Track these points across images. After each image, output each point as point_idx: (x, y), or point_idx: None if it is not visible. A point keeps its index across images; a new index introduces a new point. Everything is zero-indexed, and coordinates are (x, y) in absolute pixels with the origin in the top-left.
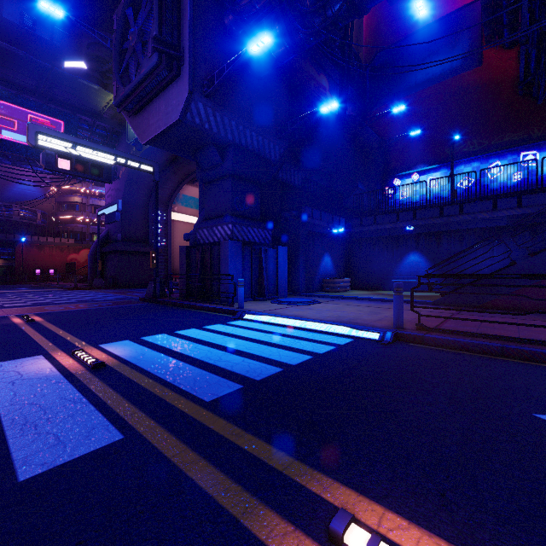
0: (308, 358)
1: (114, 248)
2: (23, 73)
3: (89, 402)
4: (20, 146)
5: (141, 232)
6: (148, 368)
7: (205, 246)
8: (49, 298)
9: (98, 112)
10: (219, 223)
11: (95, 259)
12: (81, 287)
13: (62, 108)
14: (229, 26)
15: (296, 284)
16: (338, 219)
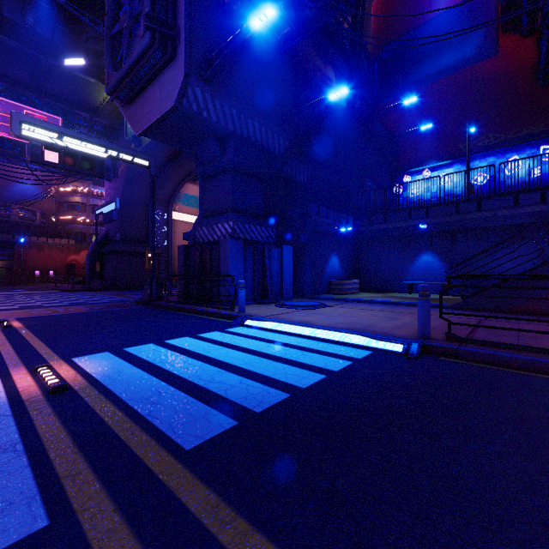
0: (321, 378)
1: (113, 249)
2: (16, 66)
3: (24, 450)
4: (14, 142)
5: (140, 232)
6: (121, 393)
7: (204, 246)
8: (41, 300)
9: (96, 107)
10: (219, 220)
11: (93, 260)
12: (78, 288)
13: (58, 103)
14: (229, 5)
15: (302, 286)
16: (345, 217)
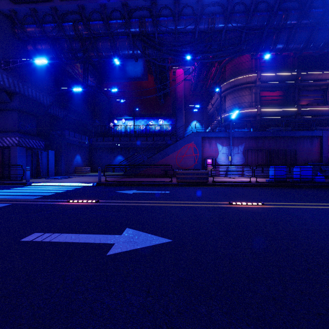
0: (65, 191)
1: None
2: None
3: None
4: None
5: None
6: None
7: None
8: None
9: None
10: (8, 135)
11: None
12: None
13: None
14: (18, 34)
15: (60, 170)
16: (84, 137)
